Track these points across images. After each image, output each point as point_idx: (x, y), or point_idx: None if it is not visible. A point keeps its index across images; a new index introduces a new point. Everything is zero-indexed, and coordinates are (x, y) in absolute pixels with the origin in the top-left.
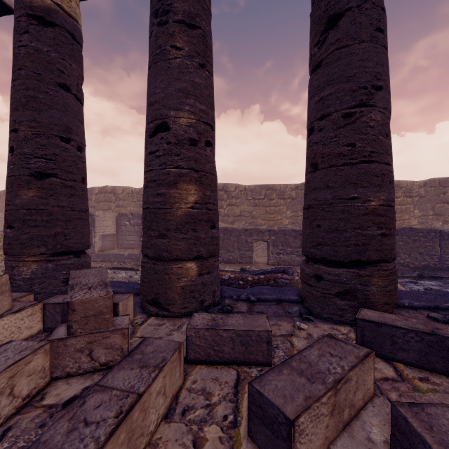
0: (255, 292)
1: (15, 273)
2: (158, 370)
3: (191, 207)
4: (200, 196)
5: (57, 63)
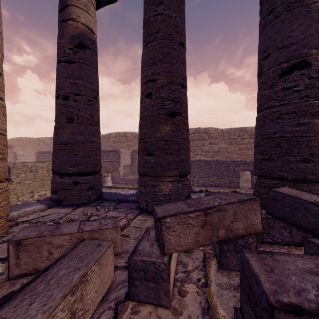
0: None
1: (156, 190)
2: None
3: None
4: None
5: (179, 26)
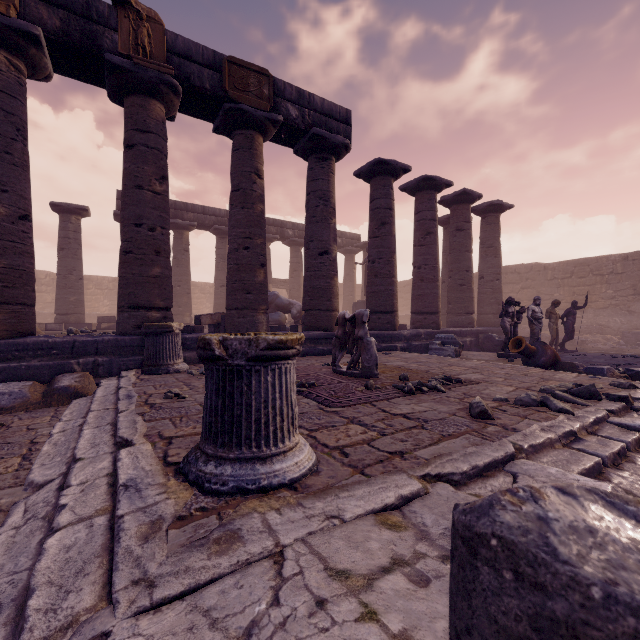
0: None
1: None
2: None
3: None
4: None
5: None
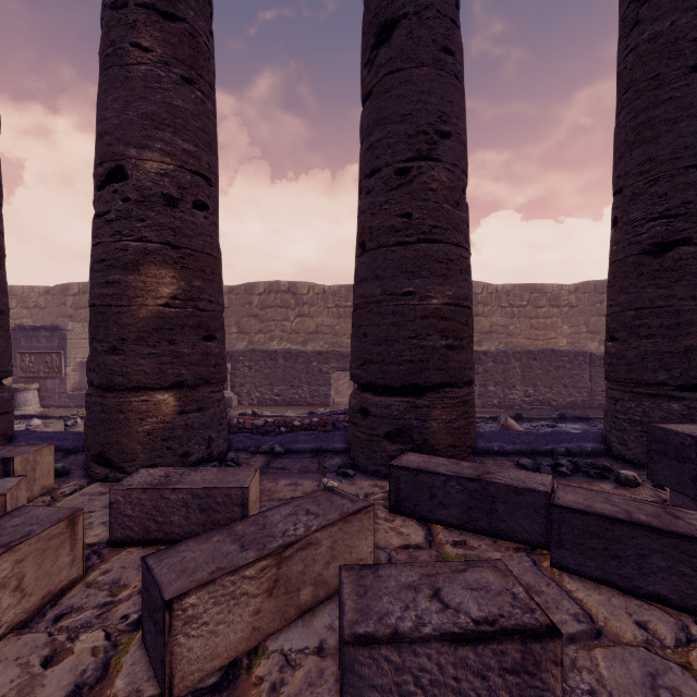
0: (286, 441)
1: None
2: (4, 551)
3: (165, 304)
4: (182, 287)
5: None
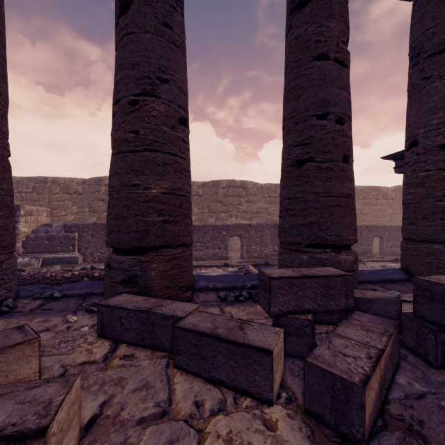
0: (66, 288)
1: None
2: None
3: None
4: None
5: None
